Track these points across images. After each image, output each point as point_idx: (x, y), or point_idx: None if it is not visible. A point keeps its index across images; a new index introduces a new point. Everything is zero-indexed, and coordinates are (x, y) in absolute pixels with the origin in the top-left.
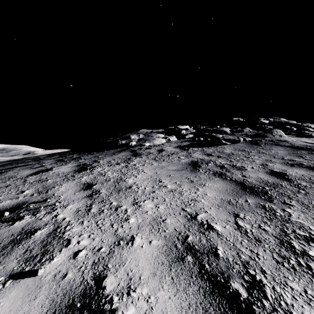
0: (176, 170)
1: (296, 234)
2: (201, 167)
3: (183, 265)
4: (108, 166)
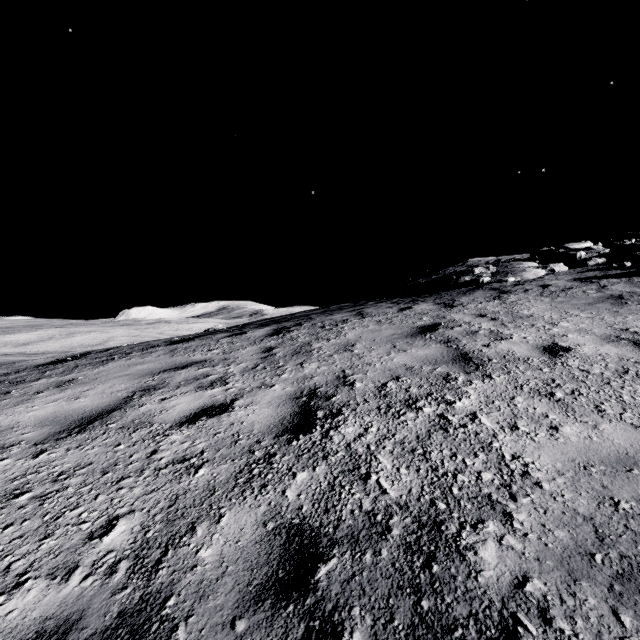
0: (585, 303)
1: None
2: (630, 300)
3: (618, 342)
4: (478, 303)
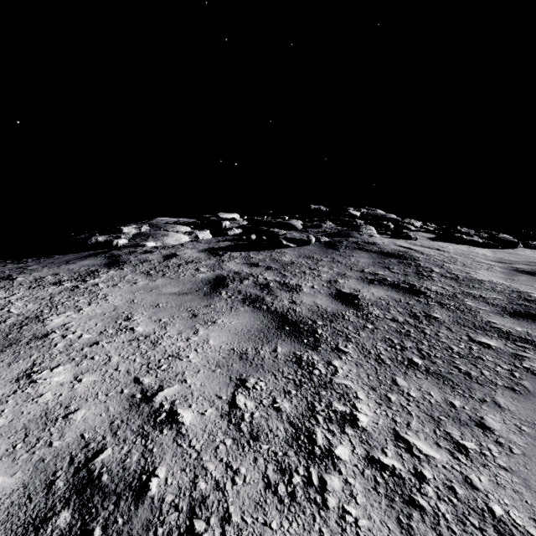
0: (177, 293)
1: (329, 412)
2: (228, 287)
3: None
4: (27, 289)
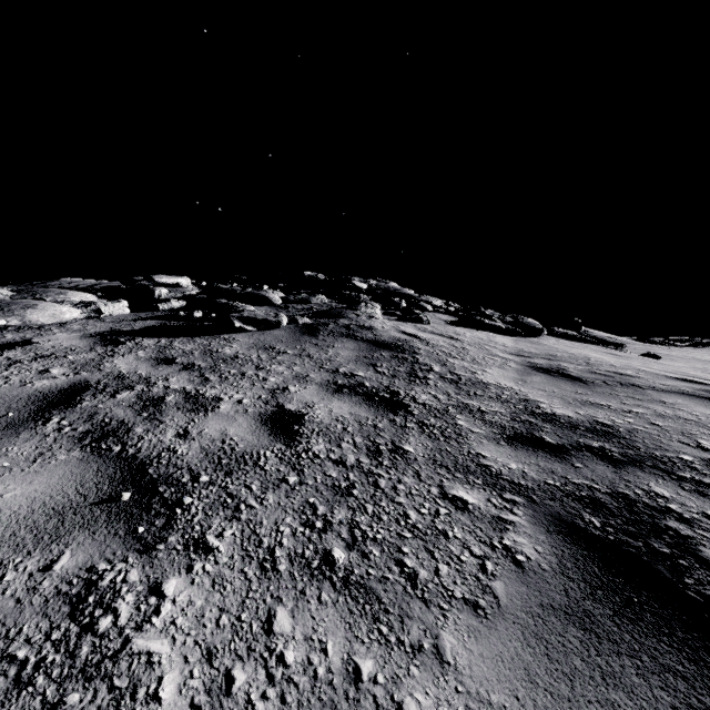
0: None
1: None
2: (75, 408)
3: None
4: None
